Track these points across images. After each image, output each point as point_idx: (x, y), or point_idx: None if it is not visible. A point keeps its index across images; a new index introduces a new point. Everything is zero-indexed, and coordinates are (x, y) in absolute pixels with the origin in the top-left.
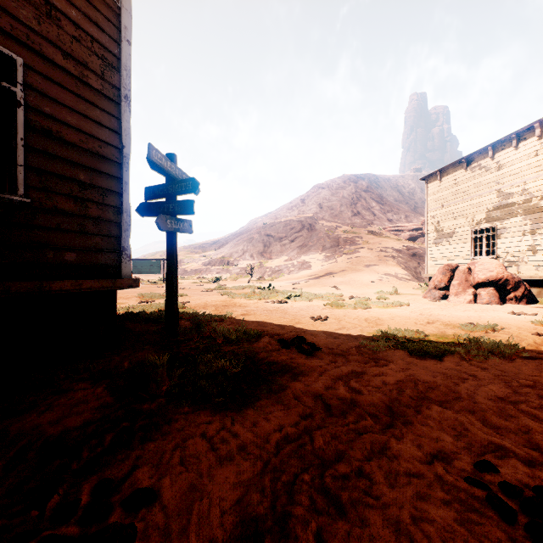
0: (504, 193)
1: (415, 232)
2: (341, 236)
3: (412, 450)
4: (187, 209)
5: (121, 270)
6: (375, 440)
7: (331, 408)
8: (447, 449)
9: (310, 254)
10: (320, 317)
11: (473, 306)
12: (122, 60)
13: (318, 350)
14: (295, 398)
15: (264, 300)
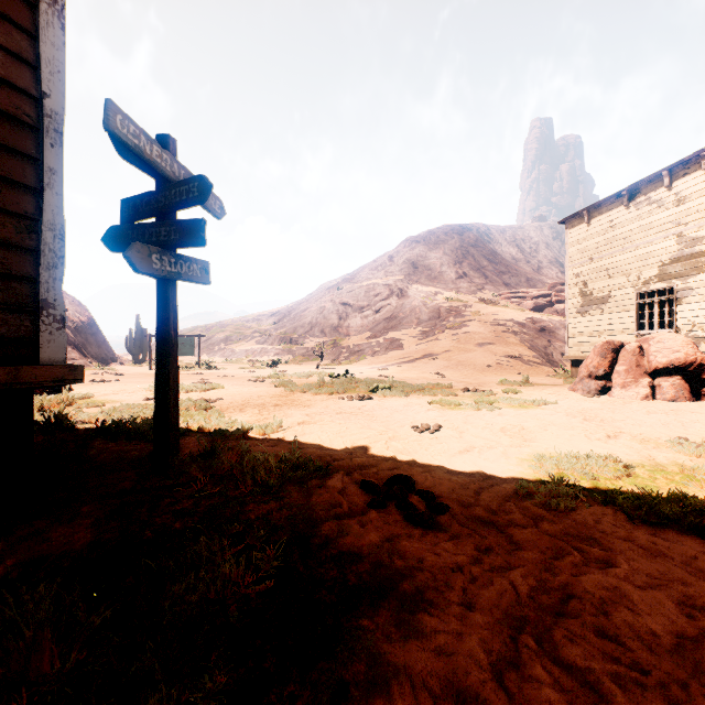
0: (688, 237)
1: (541, 300)
2: (443, 305)
3: None
4: (191, 235)
5: (39, 347)
6: None
7: None
8: None
9: (401, 328)
10: (427, 426)
11: (654, 405)
12: None
13: (443, 512)
14: None
15: (337, 395)
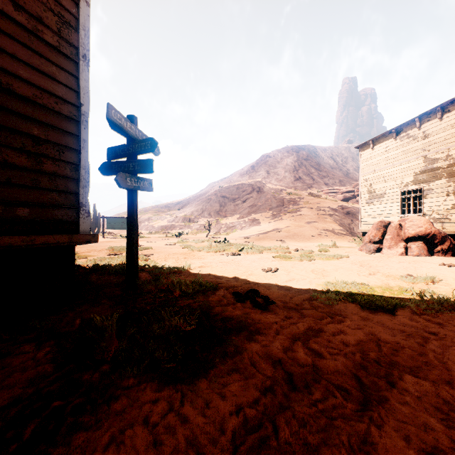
0: (430, 158)
1: (348, 194)
2: (285, 197)
3: (401, 446)
4: (146, 167)
5: (79, 225)
6: (352, 431)
7: (293, 378)
8: (442, 443)
9: (259, 212)
10: (270, 269)
11: (405, 258)
12: (80, 20)
13: (272, 304)
14: (252, 364)
15: (220, 253)
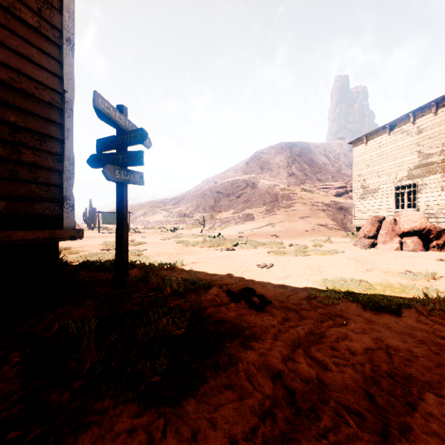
0: (424, 153)
1: (340, 190)
2: (279, 192)
3: None
4: (136, 160)
5: (63, 220)
6: None
7: (295, 398)
8: None
9: (253, 207)
10: (265, 265)
11: (400, 253)
12: (64, 1)
13: (269, 304)
14: (248, 378)
15: (214, 248)
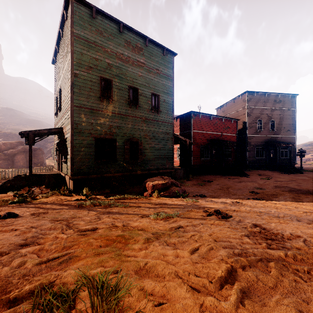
0: None
1: None
2: None
3: None
4: (303, 155)
5: (295, 162)
6: None
7: None
8: None
9: None
10: None
11: None
12: (295, 142)
13: None
14: None
15: None
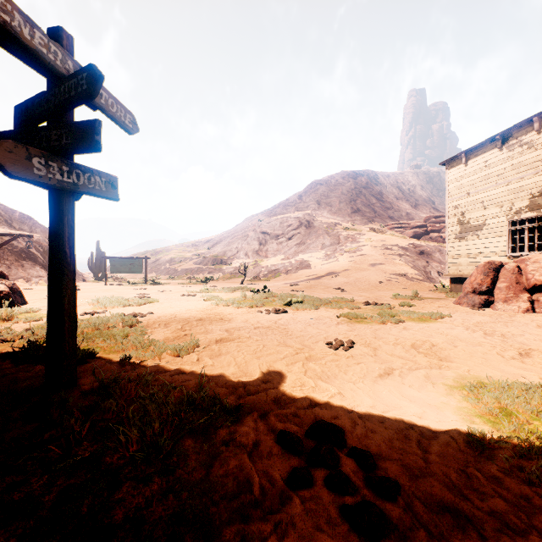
0: None
1: (419, 230)
2: (341, 233)
3: None
4: (84, 138)
5: None
6: None
7: None
8: None
9: (308, 252)
10: (341, 343)
11: (538, 318)
12: None
13: (394, 498)
14: None
15: (256, 309)
